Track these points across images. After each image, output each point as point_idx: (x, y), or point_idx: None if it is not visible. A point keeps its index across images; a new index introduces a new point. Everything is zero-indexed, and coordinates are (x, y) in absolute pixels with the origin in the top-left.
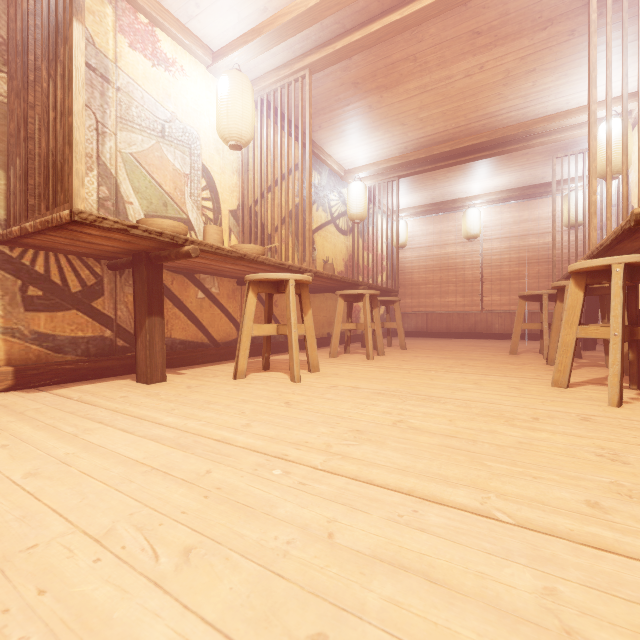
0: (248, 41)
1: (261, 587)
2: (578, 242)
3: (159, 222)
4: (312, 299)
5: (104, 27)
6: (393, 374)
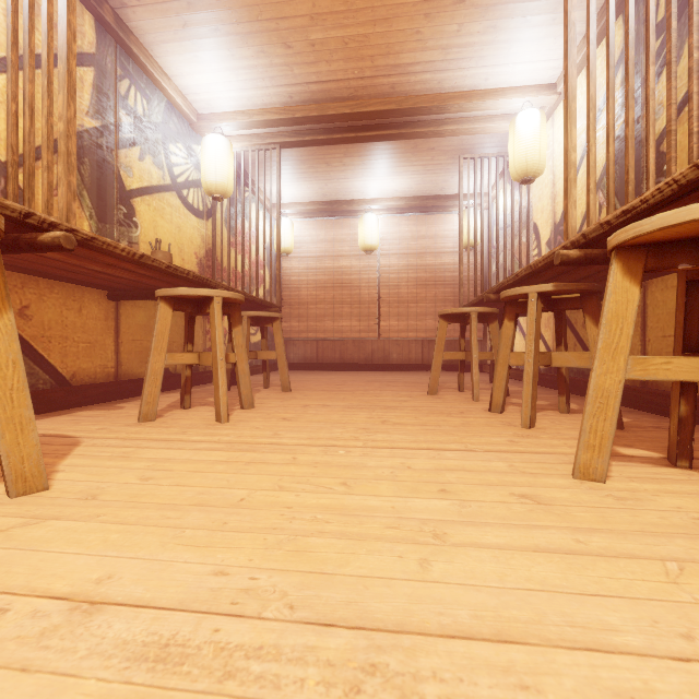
0: None
1: None
2: (471, 265)
3: None
4: (129, 311)
5: None
6: (257, 473)
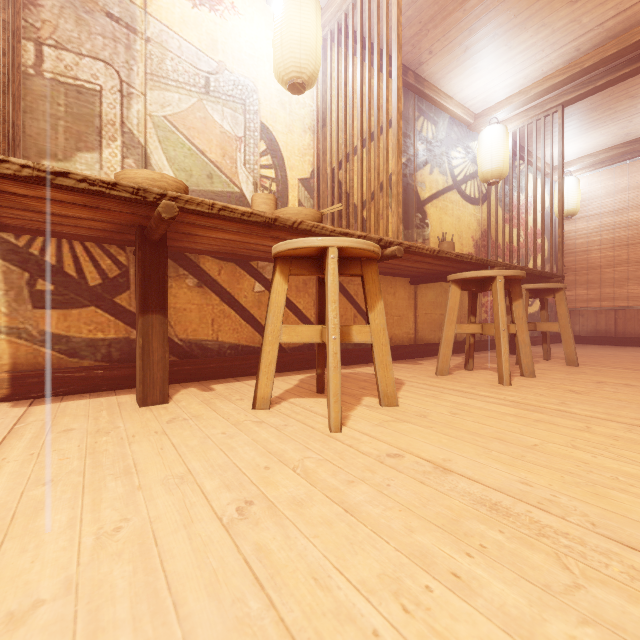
0: None
1: None
2: None
3: (131, 174)
4: (423, 291)
5: None
6: (546, 430)
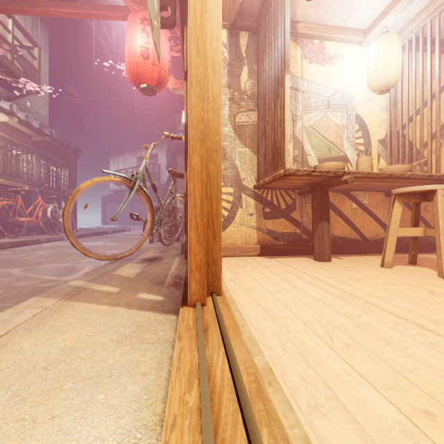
0: (394, 5)
1: (391, 376)
2: None
3: (327, 164)
4: None
5: (296, 61)
6: None
